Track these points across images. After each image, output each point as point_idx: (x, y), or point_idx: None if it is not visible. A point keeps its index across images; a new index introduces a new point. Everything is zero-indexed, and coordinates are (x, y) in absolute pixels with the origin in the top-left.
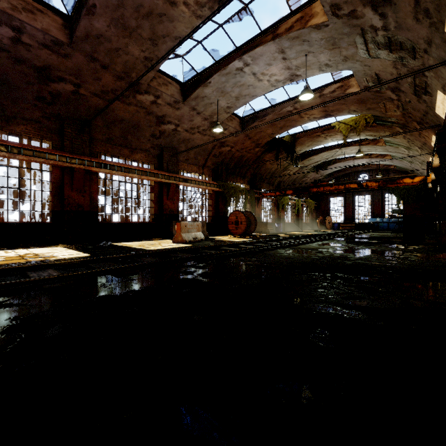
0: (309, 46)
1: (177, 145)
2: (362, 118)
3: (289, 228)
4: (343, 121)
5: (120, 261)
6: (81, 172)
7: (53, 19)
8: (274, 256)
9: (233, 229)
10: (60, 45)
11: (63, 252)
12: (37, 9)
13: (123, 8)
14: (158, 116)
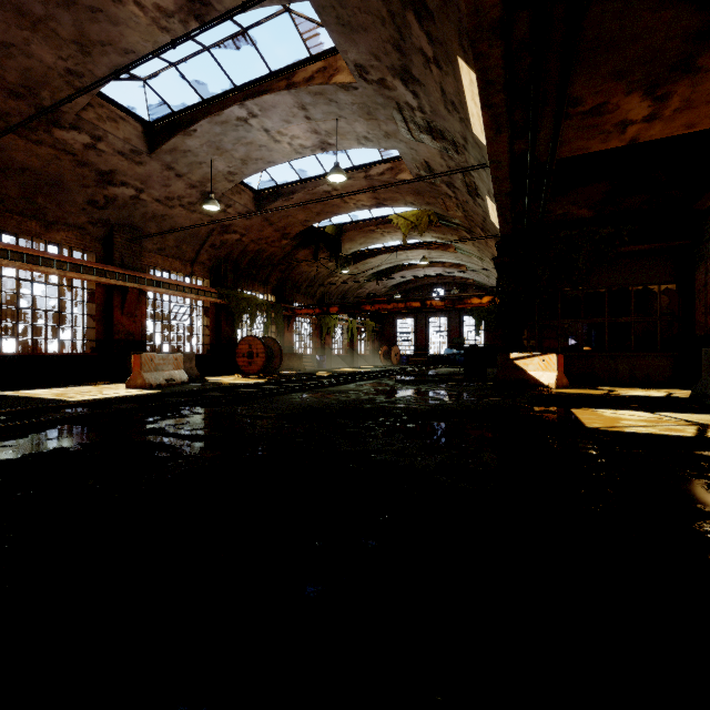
0: (338, 108)
1: (141, 223)
2: (424, 213)
3: (339, 363)
4: (402, 215)
5: (0, 421)
6: None
7: None
8: (278, 403)
9: (245, 365)
10: None
11: None
12: None
13: None
14: (101, 171)
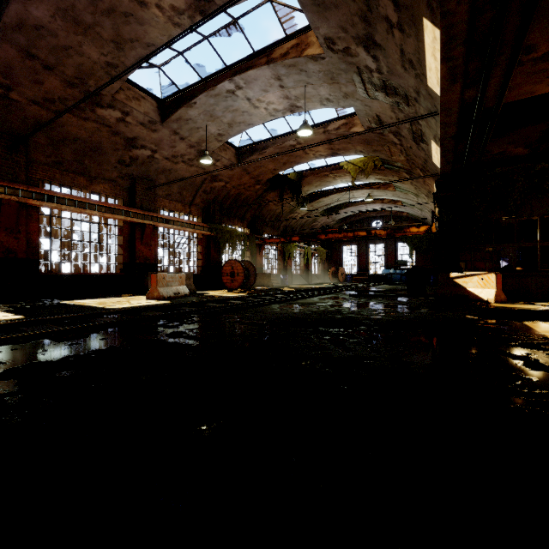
0: (307, 77)
1: (155, 176)
2: (370, 159)
3: (297, 281)
4: (351, 161)
5: (66, 323)
6: (12, 205)
7: None
8: (264, 312)
9: (228, 282)
10: None
11: None
12: None
13: None
14: (128, 138)
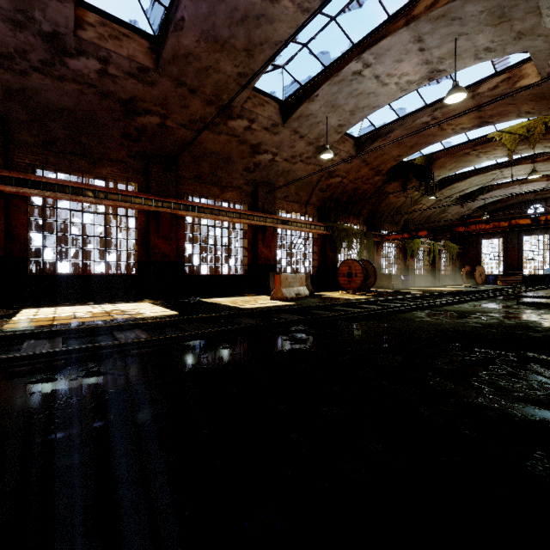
0: (460, 25)
1: (274, 179)
2: (538, 122)
3: (420, 283)
4: (507, 130)
5: (212, 322)
6: (167, 216)
7: (139, 43)
8: (413, 322)
9: (345, 283)
10: (146, 72)
11: (150, 309)
12: (123, 34)
13: (215, 16)
14: (252, 145)
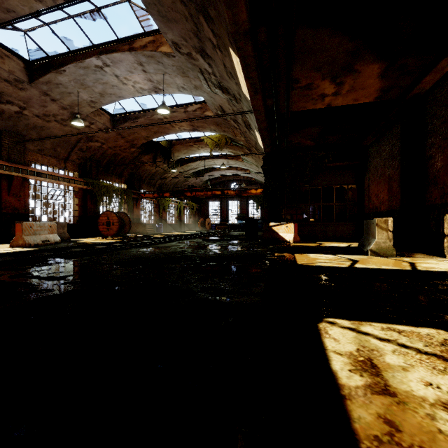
0: (164, 67)
1: (24, 131)
2: (223, 137)
3: (172, 229)
4: (210, 137)
5: None
6: None
7: None
8: (120, 254)
9: (105, 230)
10: None
11: None
12: None
13: None
14: None
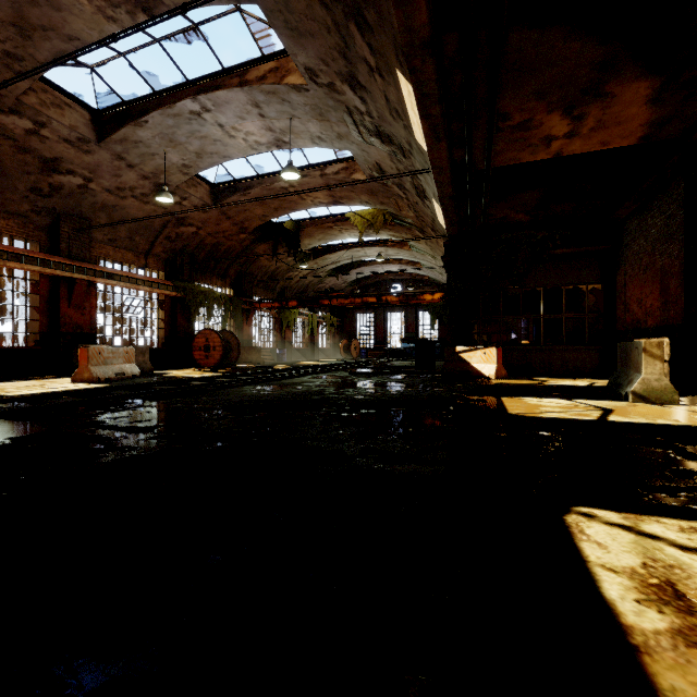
0: (291, 108)
1: (90, 213)
2: (380, 212)
3: (300, 357)
4: (359, 213)
5: None
6: None
7: None
8: (228, 395)
9: (202, 358)
10: None
11: None
12: None
13: None
14: (45, 158)
